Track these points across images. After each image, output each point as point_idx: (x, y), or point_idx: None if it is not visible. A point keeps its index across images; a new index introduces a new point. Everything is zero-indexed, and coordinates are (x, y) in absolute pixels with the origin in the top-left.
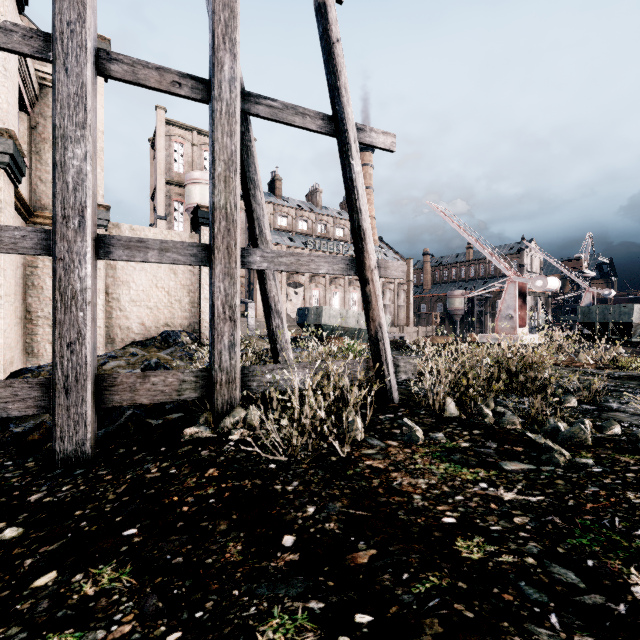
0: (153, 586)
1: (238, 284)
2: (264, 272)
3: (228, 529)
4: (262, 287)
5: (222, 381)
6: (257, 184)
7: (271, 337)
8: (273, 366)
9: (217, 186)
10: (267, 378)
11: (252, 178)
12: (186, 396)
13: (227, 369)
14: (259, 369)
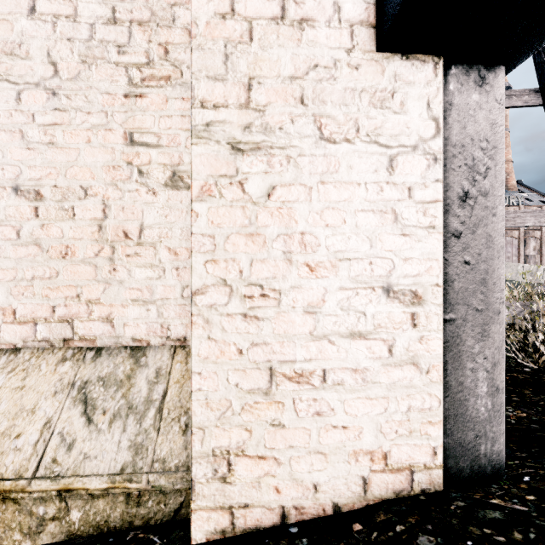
0: (514, 405)
1: None
2: None
3: (533, 393)
4: None
5: None
6: None
7: None
8: None
9: None
10: None
11: None
12: None
13: None
14: None
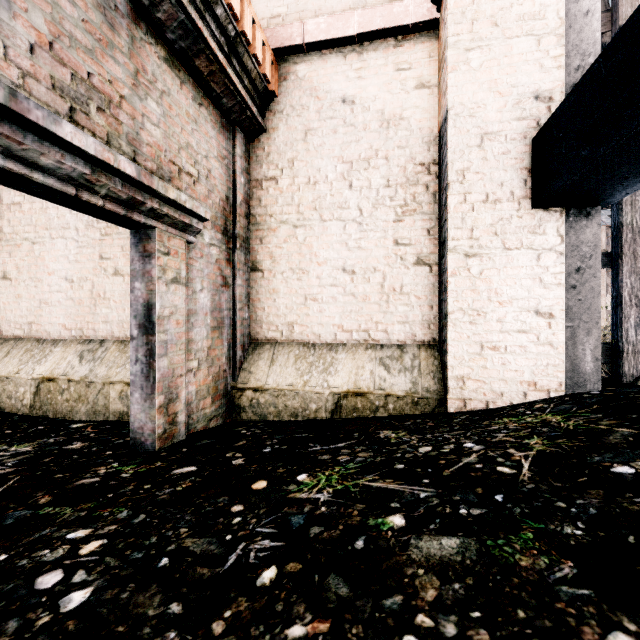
0: None
1: None
2: None
3: None
4: None
5: (628, 351)
6: None
7: None
8: None
9: (623, 209)
10: None
11: None
12: None
13: (632, 342)
14: None
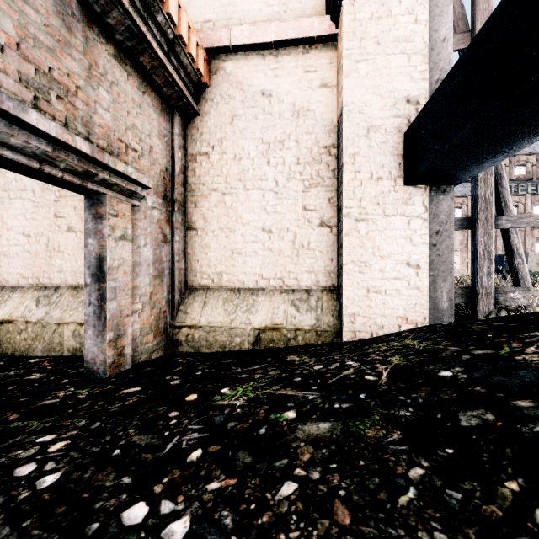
0: None
1: (492, 238)
2: (508, 229)
3: None
4: (506, 239)
5: (482, 293)
6: (502, 176)
7: (513, 270)
8: (515, 288)
9: (479, 185)
10: (510, 296)
11: (499, 173)
12: (456, 301)
13: (485, 287)
14: (504, 290)
